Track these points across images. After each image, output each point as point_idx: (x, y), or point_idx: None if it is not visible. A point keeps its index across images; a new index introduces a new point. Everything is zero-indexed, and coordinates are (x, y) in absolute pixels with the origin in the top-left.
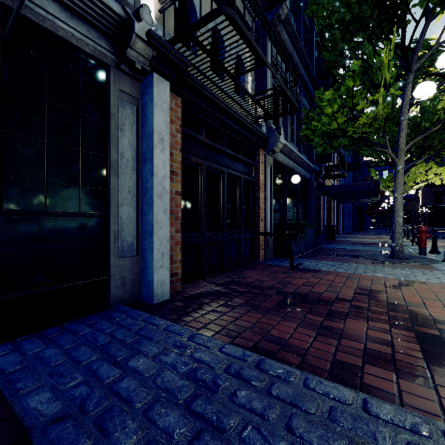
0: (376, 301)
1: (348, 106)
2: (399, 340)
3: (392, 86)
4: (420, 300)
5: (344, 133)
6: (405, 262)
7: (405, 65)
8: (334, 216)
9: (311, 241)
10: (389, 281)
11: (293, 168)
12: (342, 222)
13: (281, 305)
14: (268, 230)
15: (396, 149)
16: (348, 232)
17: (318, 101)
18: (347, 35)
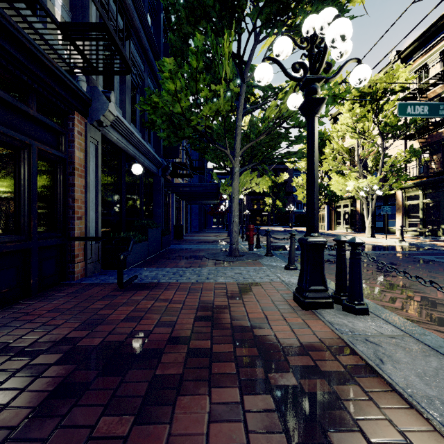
0: (220, 327)
1: (192, 91)
2: (256, 427)
3: (232, 82)
4: (261, 312)
5: (188, 121)
6: (240, 260)
7: (240, 74)
8: (183, 216)
9: (156, 243)
10: (231, 288)
11: (134, 155)
12: (190, 221)
13: (54, 399)
14: (93, 232)
15: (233, 152)
16: (195, 231)
17: (164, 84)
18: (192, 18)
